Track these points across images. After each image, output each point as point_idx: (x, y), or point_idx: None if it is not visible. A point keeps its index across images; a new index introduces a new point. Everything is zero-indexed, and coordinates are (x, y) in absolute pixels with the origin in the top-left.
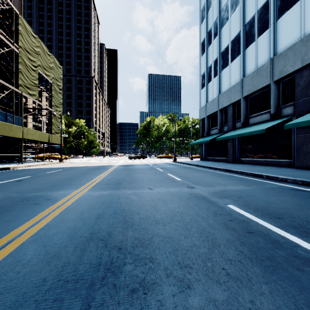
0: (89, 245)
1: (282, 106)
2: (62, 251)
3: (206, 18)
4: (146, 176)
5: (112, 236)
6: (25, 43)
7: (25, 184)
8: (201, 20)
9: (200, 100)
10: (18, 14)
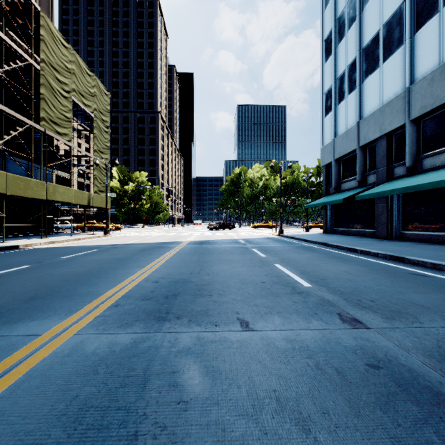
0: None
1: None
2: None
3: None
4: (234, 270)
5: None
6: (51, 56)
7: None
8: (325, 2)
9: (322, 134)
10: (39, 11)
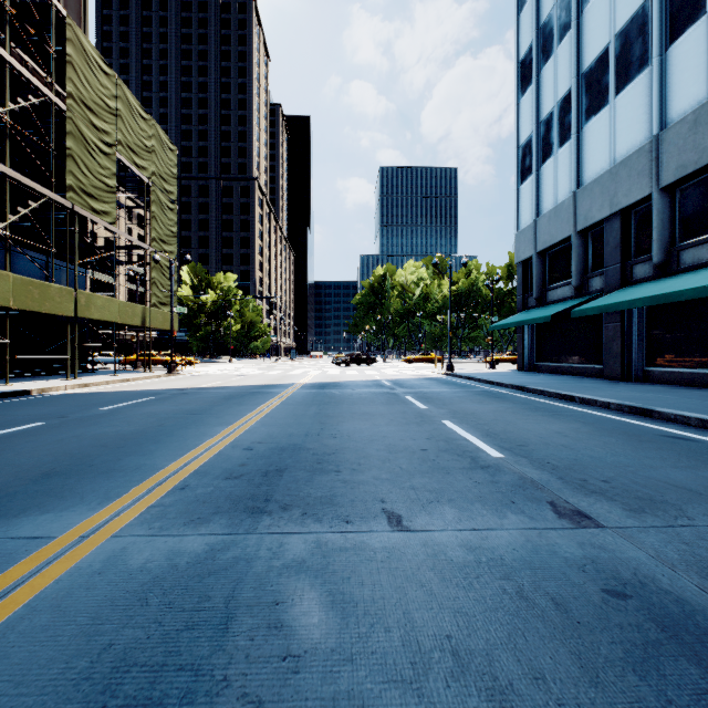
0: None
1: None
2: None
3: None
4: (375, 429)
5: None
6: (84, 88)
7: None
8: None
9: (517, 212)
10: (64, 15)
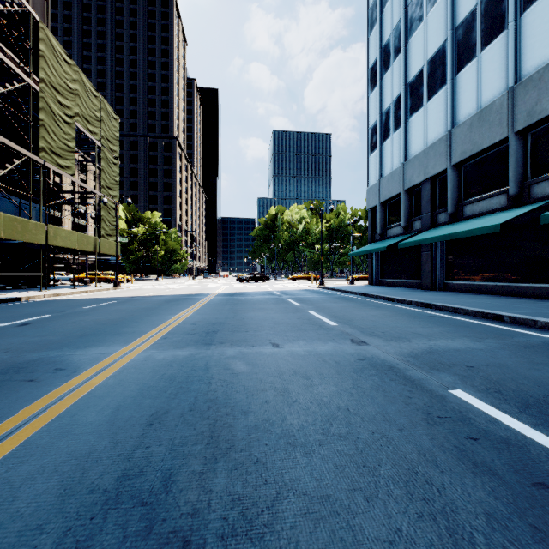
0: (104, 524)
1: (533, 179)
2: (22, 548)
3: (379, 22)
4: (268, 315)
5: (173, 488)
6: (52, 75)
7: (33, 332)
8: (370, 25)
9: (368, 174)
10: (38, 21)
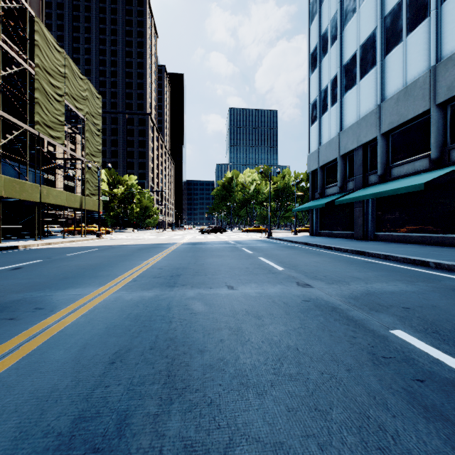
0: None
1: (452, 145)
2: None
3: (318, 14)
4: (224, 261)
5: (127, 432)
6: (45, 61)
7: (22, 275)
8: (311, 17)
9: (309, 142)
10: (33, 16)
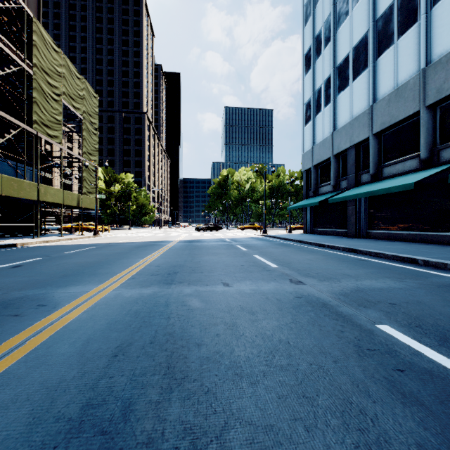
0: None
1: (441, 146)
2: None
3: (312, 16)
4: (220, 259)
5: (131, 417)
6: (43, 60)
7: (23, 272)
8: (305, 19)
9: (303, 142)
10: (31, 16)
